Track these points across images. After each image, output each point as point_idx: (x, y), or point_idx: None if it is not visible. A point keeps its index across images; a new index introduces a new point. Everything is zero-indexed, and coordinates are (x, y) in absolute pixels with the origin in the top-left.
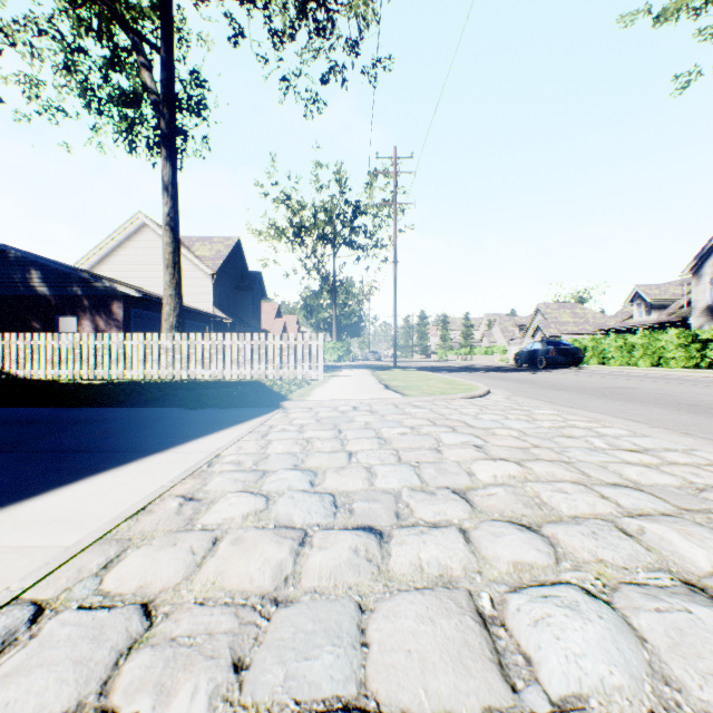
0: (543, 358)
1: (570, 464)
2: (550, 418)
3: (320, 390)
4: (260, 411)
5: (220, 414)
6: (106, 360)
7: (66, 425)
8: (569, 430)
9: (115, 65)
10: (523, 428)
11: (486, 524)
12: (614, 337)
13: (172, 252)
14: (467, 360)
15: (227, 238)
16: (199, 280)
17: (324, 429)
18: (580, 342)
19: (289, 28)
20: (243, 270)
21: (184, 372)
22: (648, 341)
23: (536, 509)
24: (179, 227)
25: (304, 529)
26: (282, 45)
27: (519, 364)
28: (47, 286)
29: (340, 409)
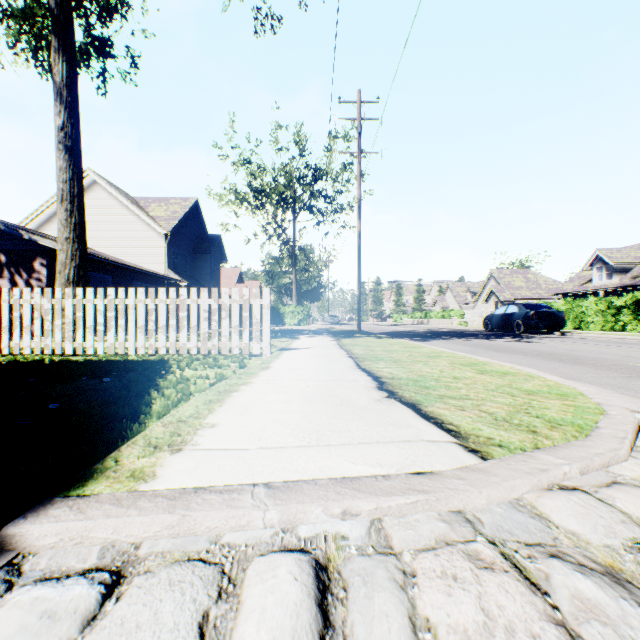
0: (520, 322)
1: None
2: None
3: (238, 401)
4: None
5: None
6: None
7: None
8: None
9: None
10: None
11: None
12: (595, 299)
13: (67, 180)
14: (423, 323)
15: (185, 200)
16: (152, 240)
17: None
18: (552, 305)
19: None
20: (202, 233)
21: (68, 344)
22: None
23: None
24: (80, 148)
25: None
26: None
27: (490, 329)
28: None
29: None
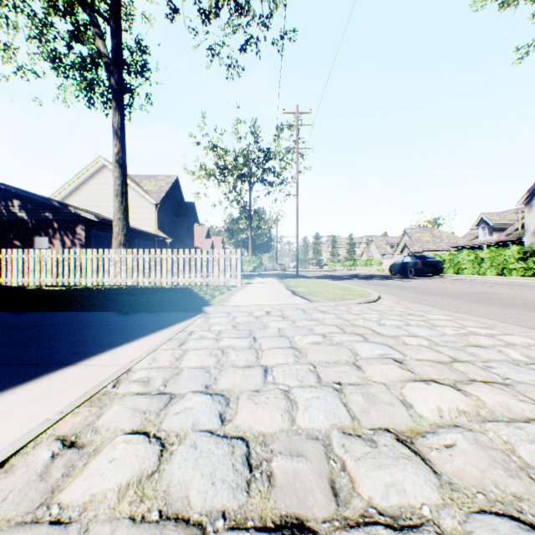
0: (412, 268)
1: (512, 387)
2: (448, 324)
3: (238, 296)
4: (184, 316)
5: (147, 319)
6: (66, 270)
7: (1, 330)
8: (475, 338)
9: (76, 36)
10: (429, 335)
11: (478, 523)
12: (467, 252)
13: (120, 184)
14: (351, 270)
15: (168, 177)
16: (146, 208)
17: (240, 336)
18: (440, 256)
19: (214, 7)
20: (180, 201)
21: (129, 280)
22: (494, 255)
23: (533, 485)
24: (126, 164)
25: (201, 529)
26: (209, 21)
27: (393, 273)
28: (25, 213)
29: (255, 314)
